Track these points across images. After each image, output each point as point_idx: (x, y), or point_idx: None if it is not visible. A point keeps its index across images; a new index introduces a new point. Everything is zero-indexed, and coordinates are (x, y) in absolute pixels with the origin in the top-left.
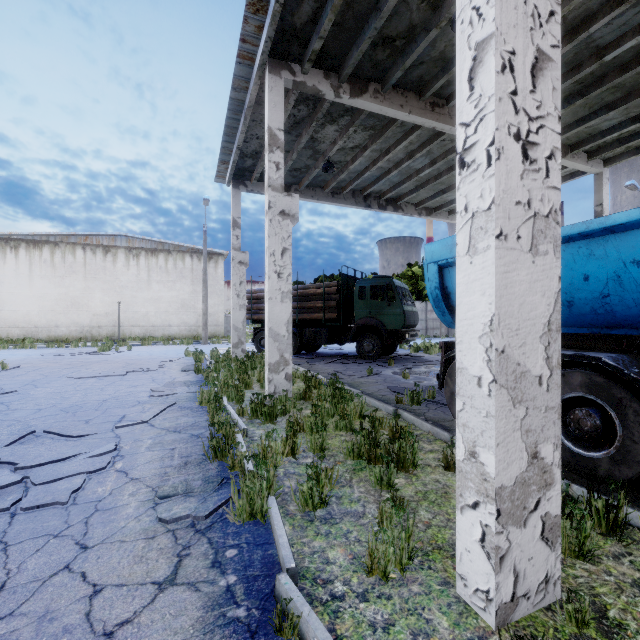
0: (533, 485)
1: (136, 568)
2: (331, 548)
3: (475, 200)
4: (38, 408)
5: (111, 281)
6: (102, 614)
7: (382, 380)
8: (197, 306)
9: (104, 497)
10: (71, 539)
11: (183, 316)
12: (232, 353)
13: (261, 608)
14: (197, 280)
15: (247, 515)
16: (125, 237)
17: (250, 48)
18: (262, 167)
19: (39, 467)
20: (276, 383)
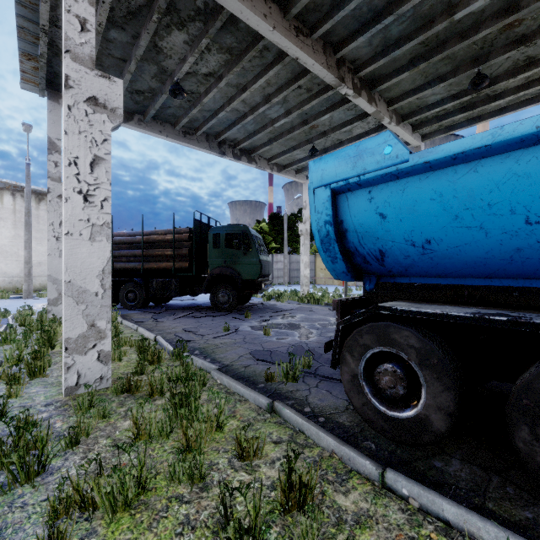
0: None
1: None
2: None
3: None
4: None
5: None
6: None
7: (241, 339)
8: (22, 253)
9: None
10: None
11: (0, 265)
12: (48, 312)
13: None
14: (22, 223)
15: None
16: None
17: None
18: None
19: None
20: (81, 369)
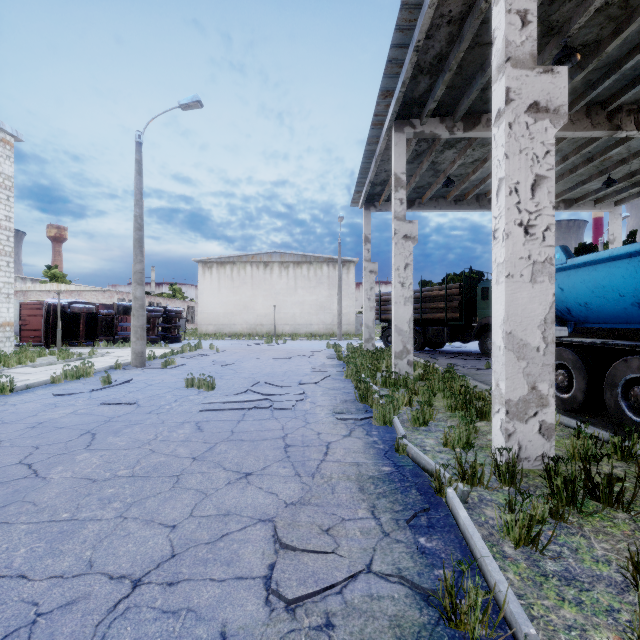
0: (532, 403)
1: (332, 430)
2: (427, 439)
3: (498, 257)
4: (252, 373)
5: (269, 289)
6: (324, 438)
7: None
8: (332, 308)
9: (308, 410)
10: (301, 420)
11: (321, 316)
12: (364, 347)
13: (390, 447)
14: (332, 285)
15: (382, 422)
16: (278, 253)
17: (380, 118)
18: (389, 191)
19: (271, 396)
20: (400, 367)
